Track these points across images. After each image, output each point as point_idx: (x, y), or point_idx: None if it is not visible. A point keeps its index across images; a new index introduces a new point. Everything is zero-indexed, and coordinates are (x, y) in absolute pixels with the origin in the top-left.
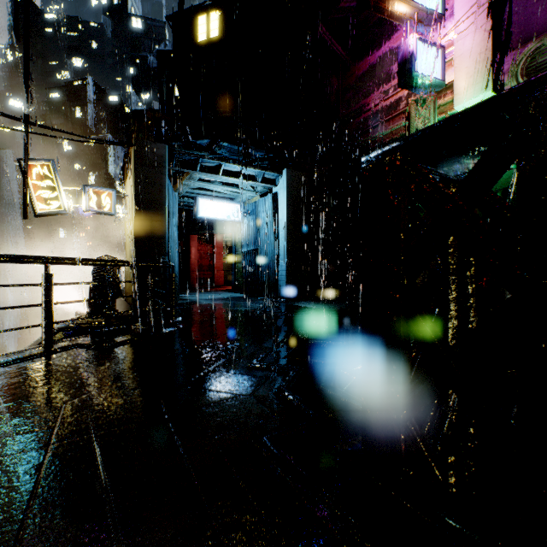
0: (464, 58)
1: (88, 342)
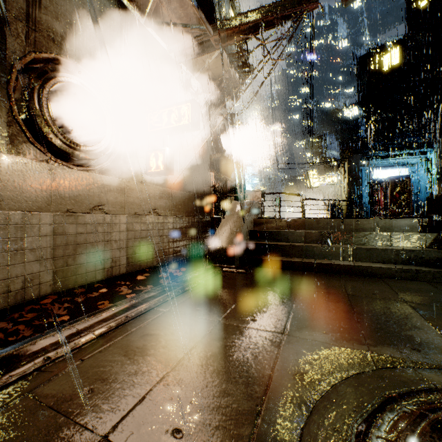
0: None
1: None
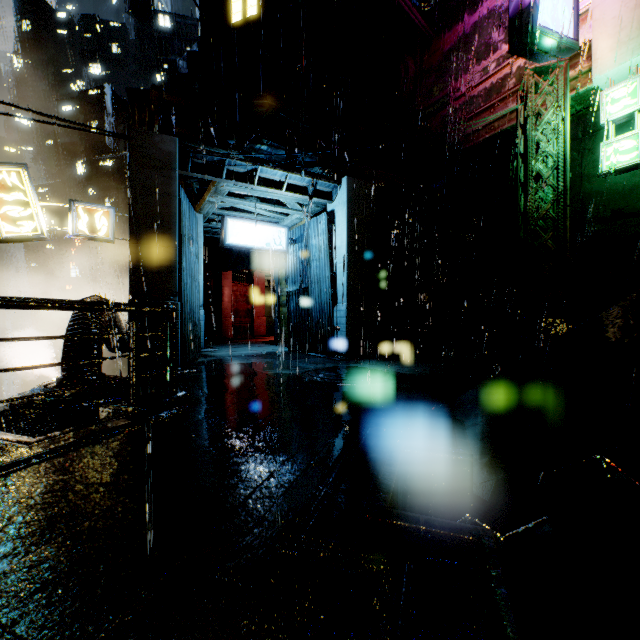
0: (610, 4)
1: None
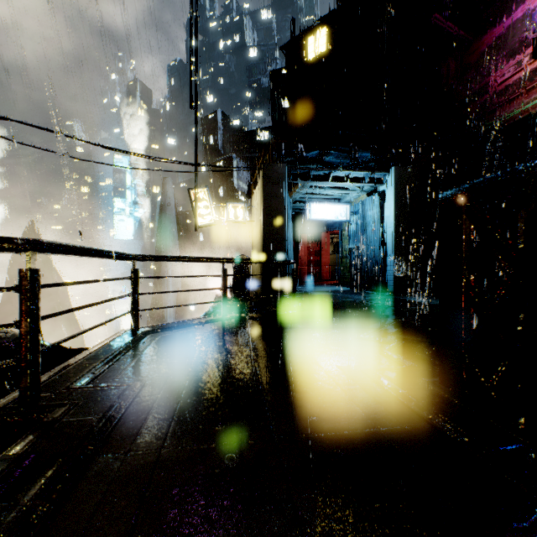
0: None
1: (244, 314)
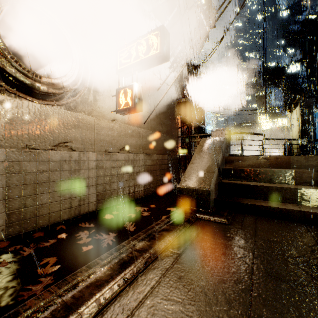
0: None
1: None
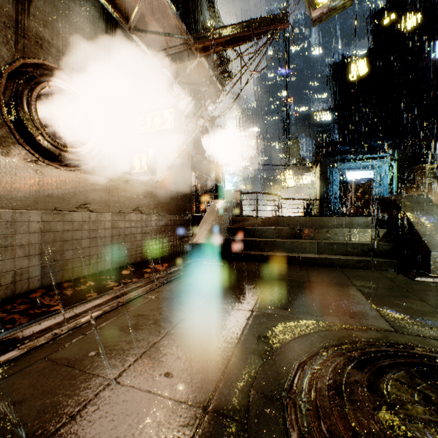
0: None
1: None
